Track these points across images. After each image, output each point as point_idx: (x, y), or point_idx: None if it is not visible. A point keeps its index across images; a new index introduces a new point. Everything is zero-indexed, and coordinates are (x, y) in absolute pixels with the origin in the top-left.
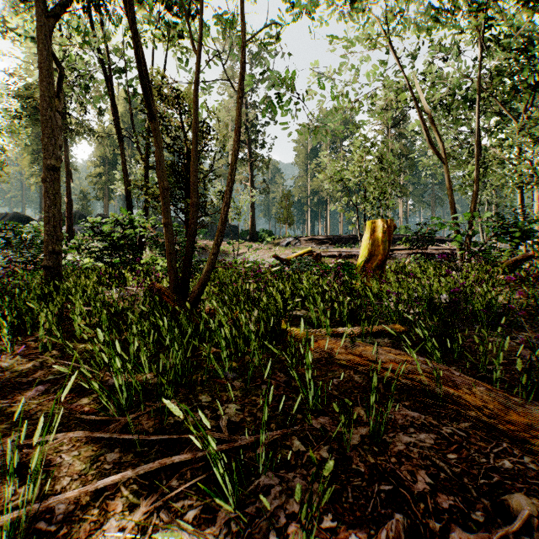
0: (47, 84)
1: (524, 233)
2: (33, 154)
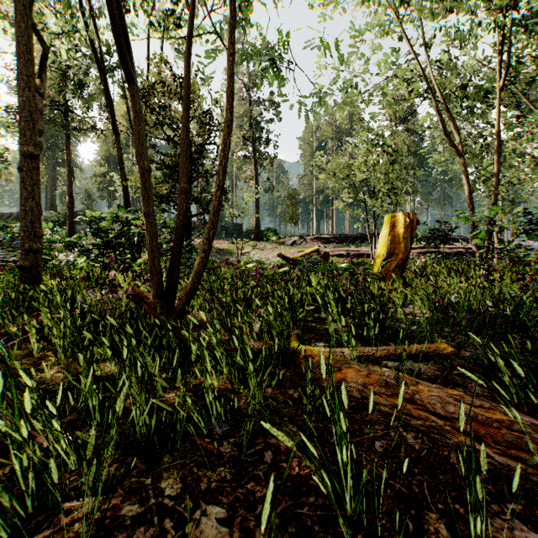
0: (24, 61)
1: None
2: None
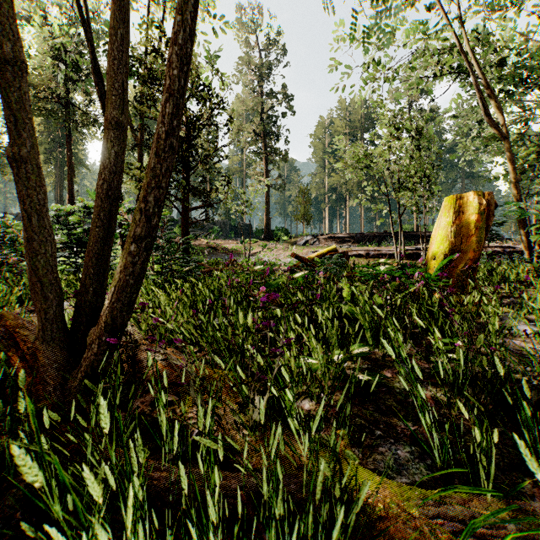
0: None
1: None
2: (45, 153)
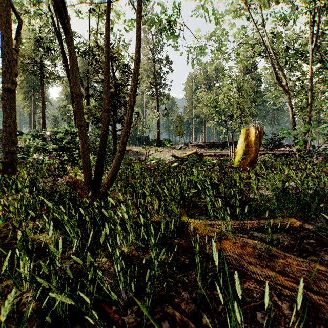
0: (5, 28)
1: None
2: (24, 93)
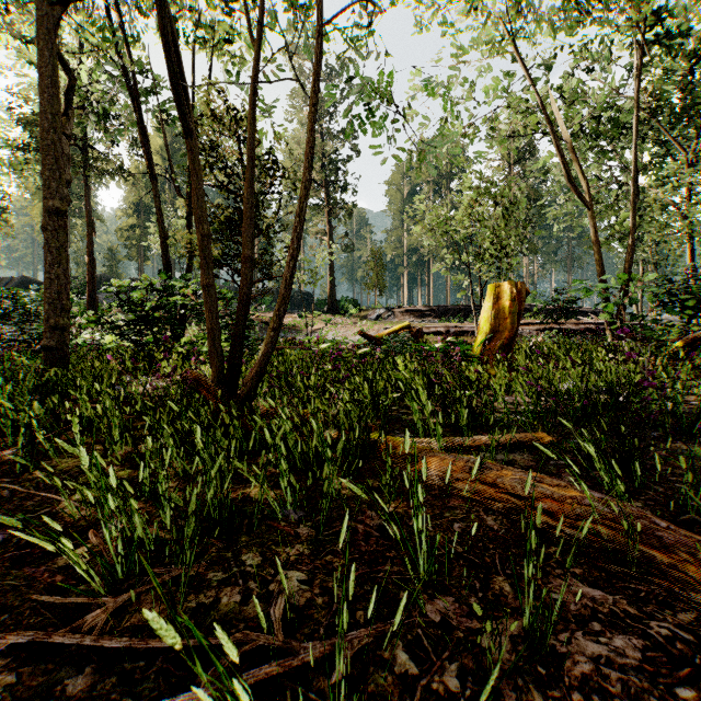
0: (48, 97)
1: (700, 302)
2: None
